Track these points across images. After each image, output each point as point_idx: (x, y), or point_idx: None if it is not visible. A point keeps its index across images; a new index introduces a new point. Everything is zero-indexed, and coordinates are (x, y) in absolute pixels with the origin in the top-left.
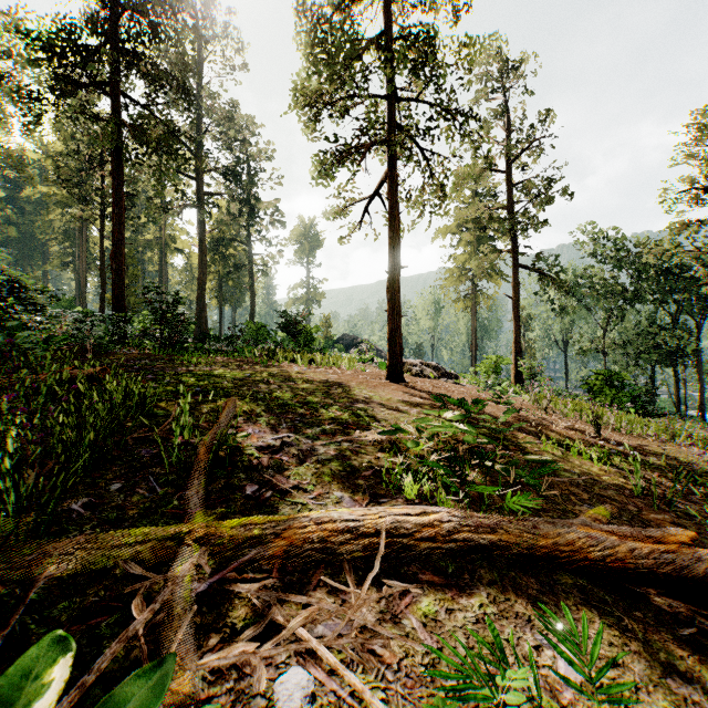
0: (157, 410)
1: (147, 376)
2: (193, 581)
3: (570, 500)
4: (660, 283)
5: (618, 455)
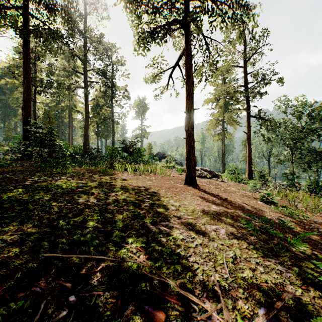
0: None
1: None
2: None
3: None
4: None
5: None
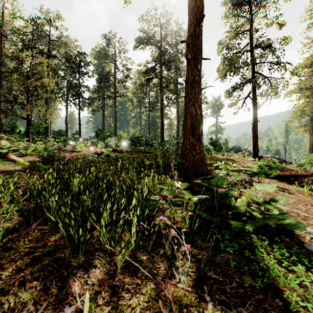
0: None
1: None
2: None
3: None
4: None
5: None
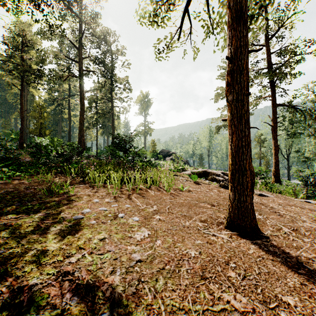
0: None
1: None
2: None
3: None
4: None
5: None
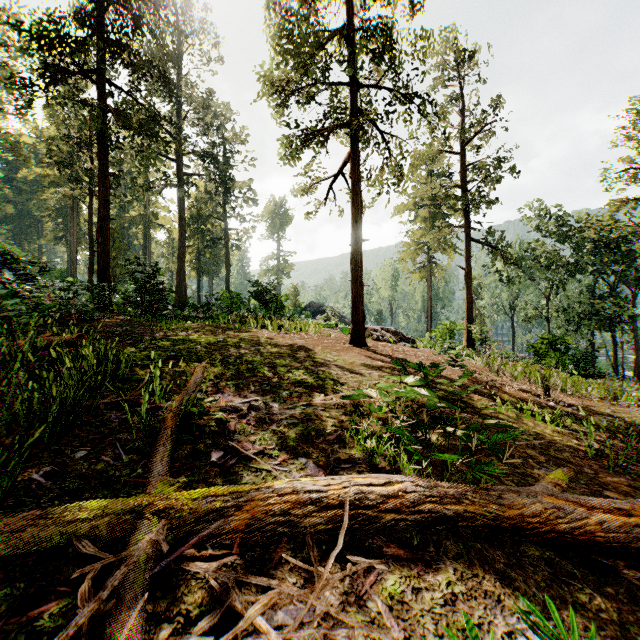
0: (131, 375)
1: (126, 341)
2: (149, 559)
3: (528, 463)
4: (600, 256)
5: (568, 416)
